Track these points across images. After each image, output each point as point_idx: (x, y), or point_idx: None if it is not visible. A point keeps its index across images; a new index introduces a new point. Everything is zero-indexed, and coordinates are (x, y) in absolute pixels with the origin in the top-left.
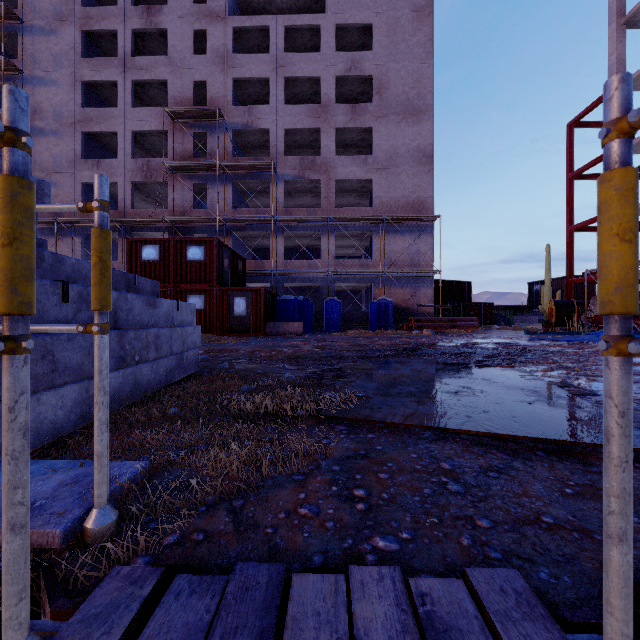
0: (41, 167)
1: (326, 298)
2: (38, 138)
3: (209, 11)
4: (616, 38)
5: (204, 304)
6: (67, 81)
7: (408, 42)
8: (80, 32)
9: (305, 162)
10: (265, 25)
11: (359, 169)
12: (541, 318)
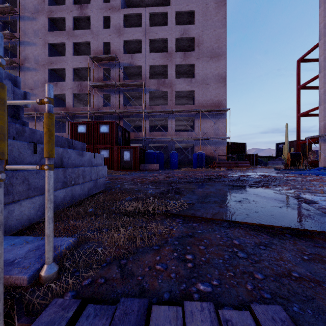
0: (28, 86)
1: (170, 151)
2: (27, 72)
3: (111, 6)
4: (323, 14)
5: (108, 155)
6: (41, 43)
7: (213, 19)
8: (47, 18)
9: (160, 82)
10: (139, 13)
11: (187, 85)
12: (283, 162)
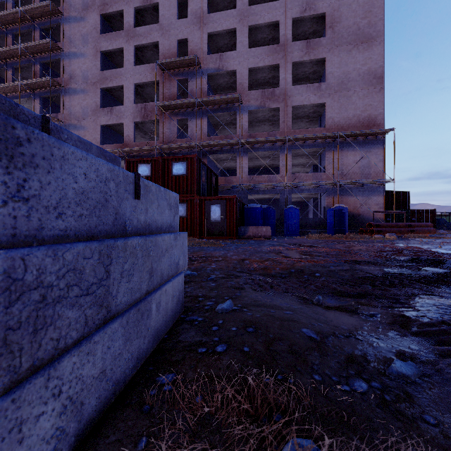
0: (75, 116)
1: (284, 206)
2: (73, 96)
3: None
4: None
5: (186, 211)
6: (91, 53)
7: None
8: (99, 16)
9: (266, 94)
10: None
11: (313, 95)
12: None
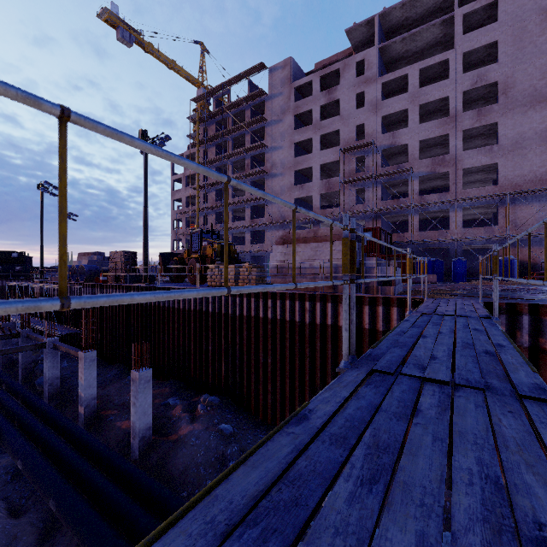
0: (275, 193)
1: (454, 257)
2: (274, 178)
3: (365, 79)
4: None
5: None
6: (287, 145)
7: (535, 43)
8: (293, 117)
9: (436, 161)
10: (404, 74)
11: (484, 157)
12: None
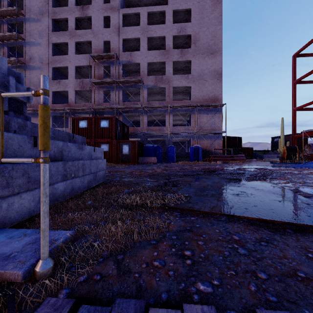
0: (33, 84)
1: (168, 145)
2: (32, 71)
3: (111, 7)
4: None
5: (108, 148)
6: (45, 43)
7: (209, 17)
8: (51, 20)
9: (157, 78)
10: (138, 12)
11: (184, 81)
12: (278, 155)
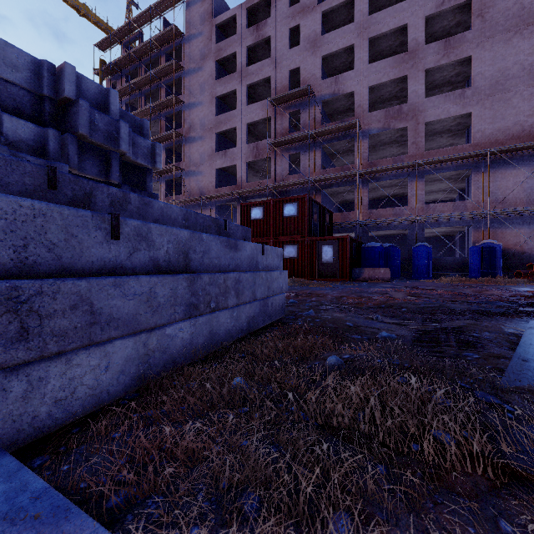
0: (193, 163)
1: (413, 244)
2: (192, 144)
3: (302, 7)
4: None
5: (297, 253)
6: (207, 100)
7: None
8: (215, 62)
9: (390, 113)
10: None
11: (454, 105)
12: None
